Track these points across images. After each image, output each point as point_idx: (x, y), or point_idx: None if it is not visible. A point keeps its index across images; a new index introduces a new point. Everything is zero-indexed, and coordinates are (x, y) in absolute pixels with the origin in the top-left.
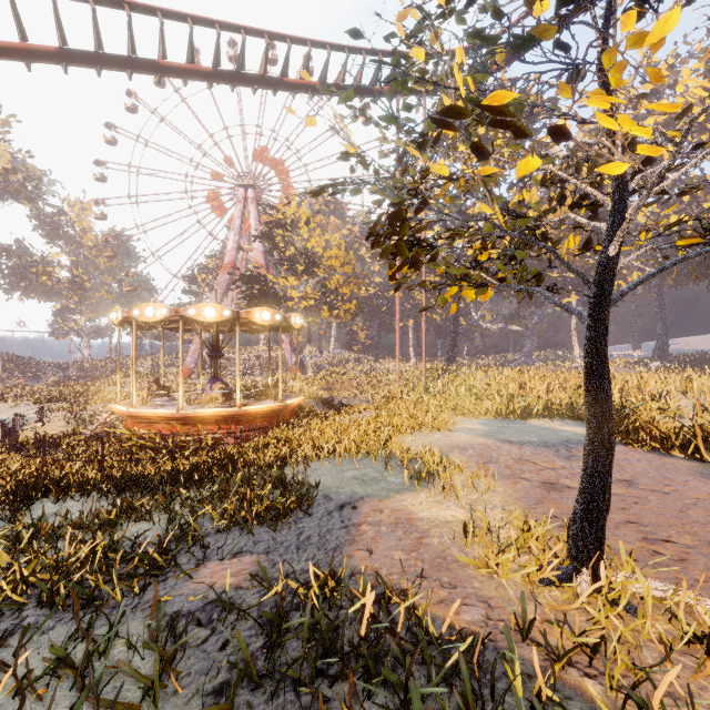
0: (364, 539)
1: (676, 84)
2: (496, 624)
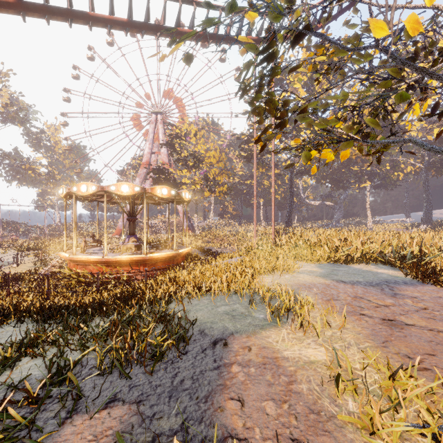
0: (235, 384)
1: (438, 41)
2: None
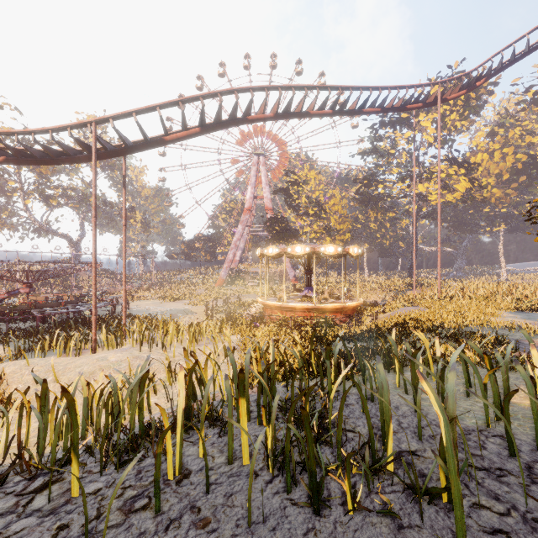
0: None
1: None
2: None
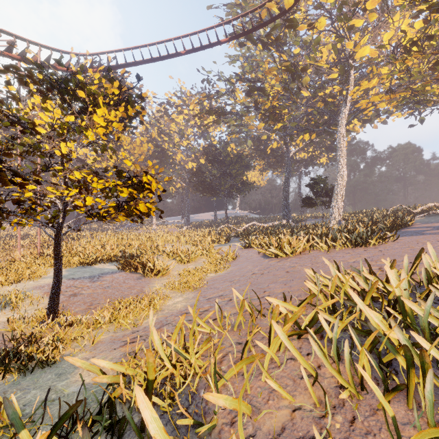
0: None
1: (190, 105)
2: (4, 344)
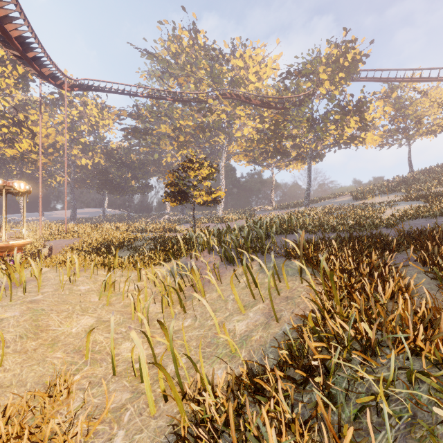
0: None
1: (88, 105)
2: None
